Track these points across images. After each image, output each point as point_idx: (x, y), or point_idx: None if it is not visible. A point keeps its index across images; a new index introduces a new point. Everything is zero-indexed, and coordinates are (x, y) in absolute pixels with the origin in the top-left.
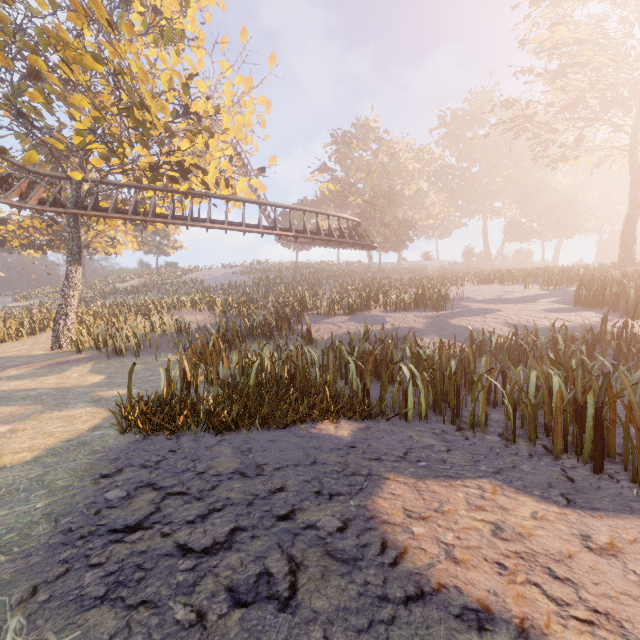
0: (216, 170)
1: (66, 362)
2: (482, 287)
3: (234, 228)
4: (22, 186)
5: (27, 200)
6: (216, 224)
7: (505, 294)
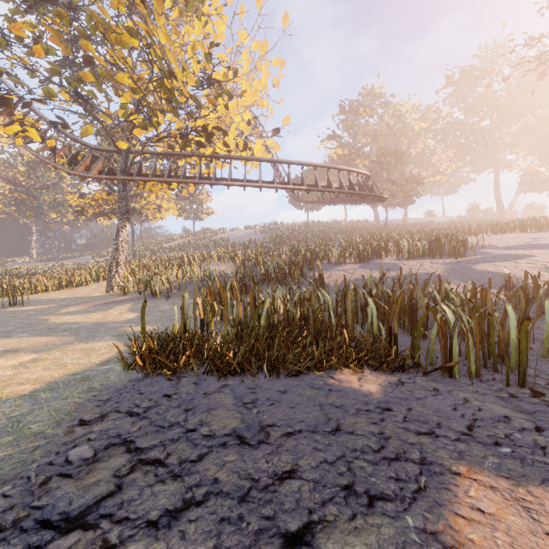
0: (235, 132)
1: (113, 302)
2: (501, 236)
3: (251, 184)
4: (87, 161)
5: (90, 171)
6: (236, 182)
7: (533, 240)
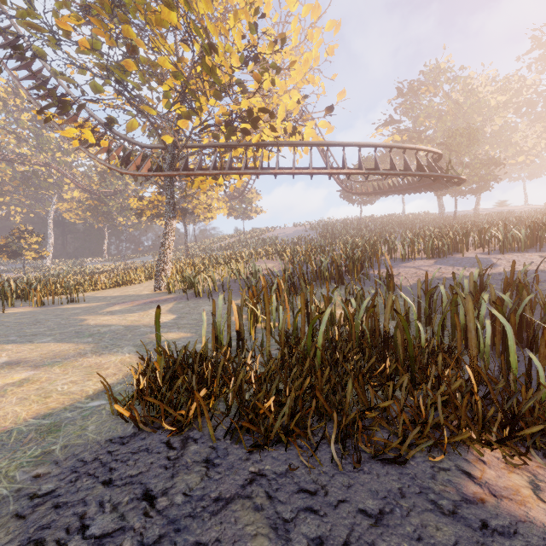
0: (283, 114)
1: (157, 301)
2: None
3: (301, 171)
4: (138, 160)
5: (140, 170)
6: (284, 169)
7: None
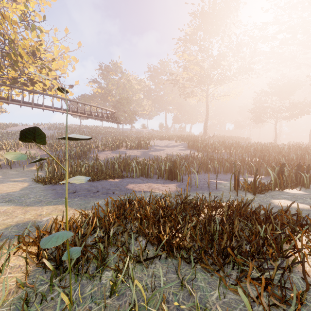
0: (49, 84)
1: None
2: (162, 141)
3: (58, 111)
4: None
5: None
6: (48, 108)
7: (169, 144)
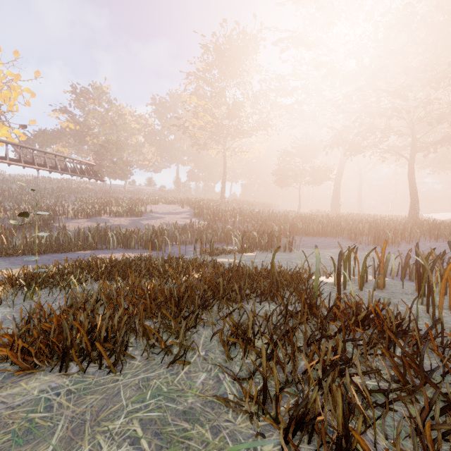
0: None
1: None
2: (166, 206)
3: (1, 161)
4: None
5: None
6: None
7: (173, 210)
